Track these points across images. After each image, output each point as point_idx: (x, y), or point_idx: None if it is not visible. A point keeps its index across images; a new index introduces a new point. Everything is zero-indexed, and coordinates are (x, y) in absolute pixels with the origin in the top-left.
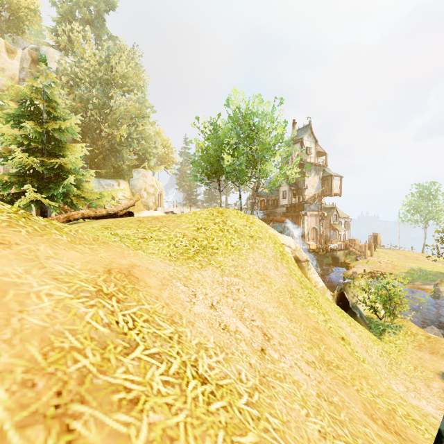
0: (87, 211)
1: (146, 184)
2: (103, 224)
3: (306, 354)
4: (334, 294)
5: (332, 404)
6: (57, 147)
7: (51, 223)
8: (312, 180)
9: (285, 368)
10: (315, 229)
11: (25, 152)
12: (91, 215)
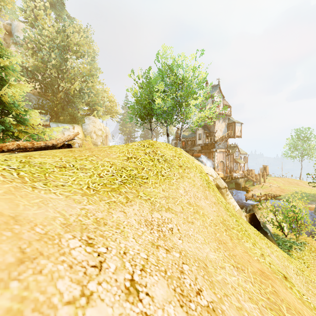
0: (24, 142)
1: (95, 128)
2: (29, 153)
3: None
4: (246, 215)
5: None
6: None
7: None
8: (220, 126)
9: None
10: (222, 162)
11: None
12: (28, 146)
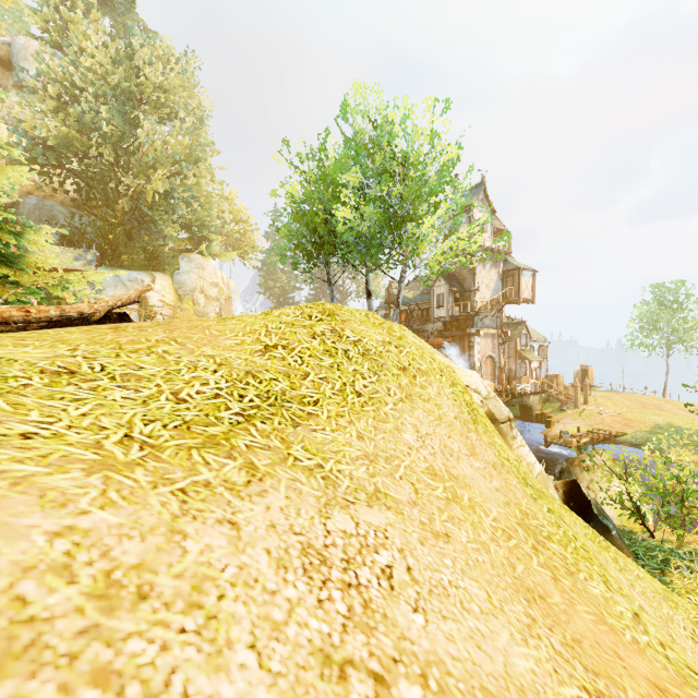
0: (2, 307)
1: (204, 281)
2: None
3: None
4: (555, 484)
5: None
6: None
7: None
8: (487, 277)
9: None
10: (491, 359)
11: None
12: (14, 318)
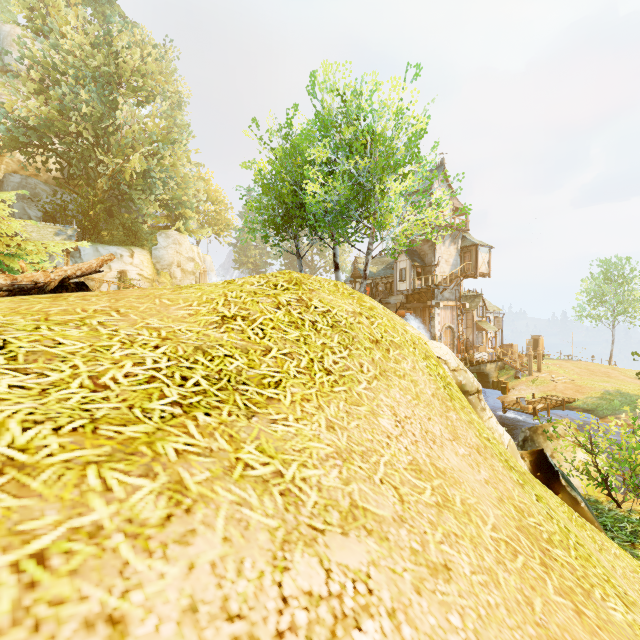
0: None
1: (181, 256)
2: None
3: None
4: (521, 454)
5: None
6: None
7: None
8: (446, 252)
9: None
10: (450, 330)
11: None
12: None
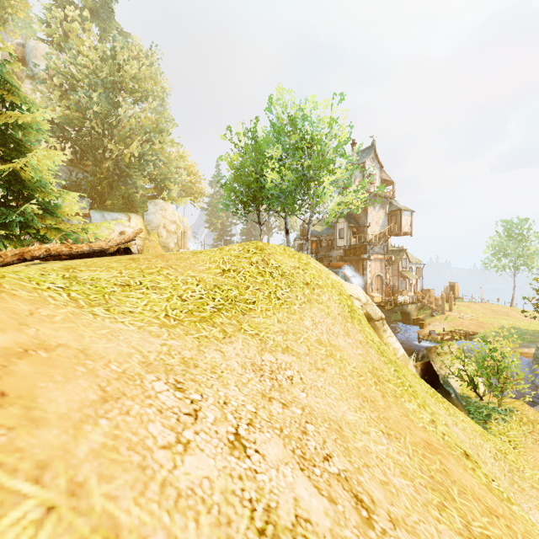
0: (57, 245)
1: (166, 219)
2: (69, 263)
3: (444, 532)
4: (416, 364)
5: None
6: (15, 151)
7: None
8: (376, 216)
9: None
10: (380, 278)
11: None
12: (63, 252)
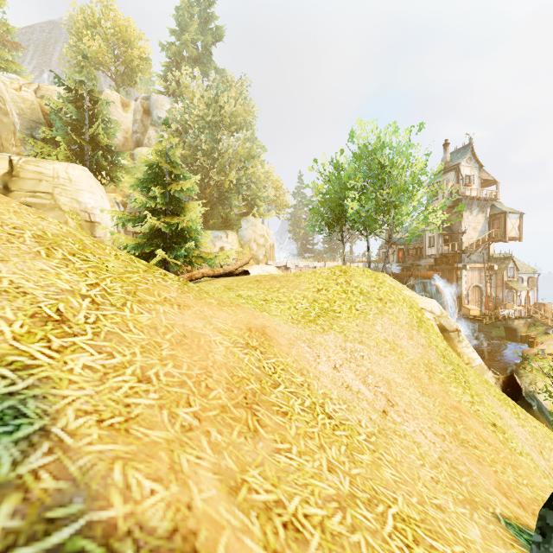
0: (206, 270)
1: (256, 234)
2: (223, 284)
3: (436, 427)
4: (498, 377)
5: (455, 468)
6: (178, 207)
7: (200, 288)
8: (474, 221)
9: (407, 431)
10: (478, 289)
11: (152, 214)
12: (210, 274)
